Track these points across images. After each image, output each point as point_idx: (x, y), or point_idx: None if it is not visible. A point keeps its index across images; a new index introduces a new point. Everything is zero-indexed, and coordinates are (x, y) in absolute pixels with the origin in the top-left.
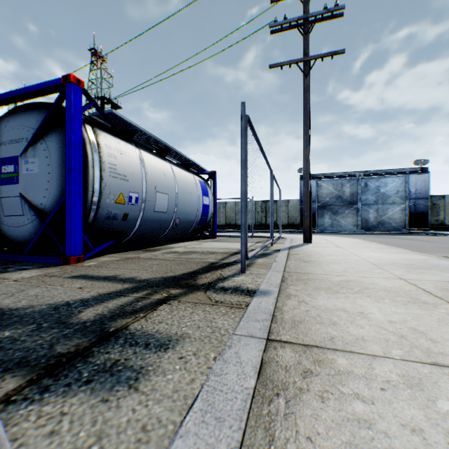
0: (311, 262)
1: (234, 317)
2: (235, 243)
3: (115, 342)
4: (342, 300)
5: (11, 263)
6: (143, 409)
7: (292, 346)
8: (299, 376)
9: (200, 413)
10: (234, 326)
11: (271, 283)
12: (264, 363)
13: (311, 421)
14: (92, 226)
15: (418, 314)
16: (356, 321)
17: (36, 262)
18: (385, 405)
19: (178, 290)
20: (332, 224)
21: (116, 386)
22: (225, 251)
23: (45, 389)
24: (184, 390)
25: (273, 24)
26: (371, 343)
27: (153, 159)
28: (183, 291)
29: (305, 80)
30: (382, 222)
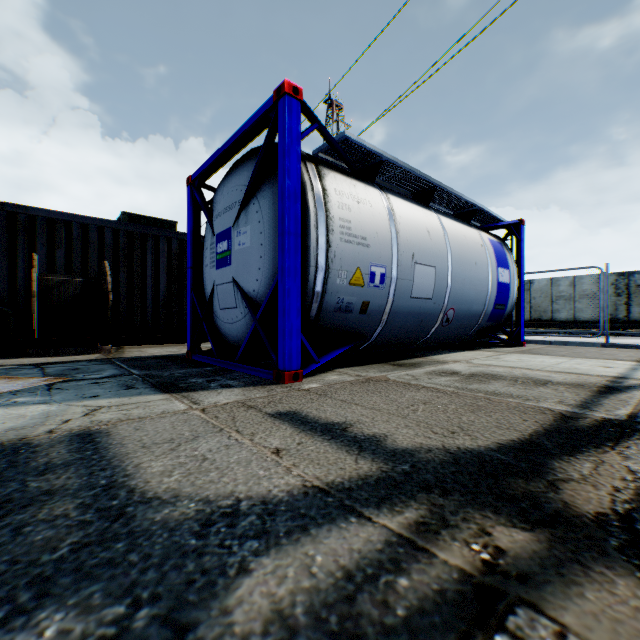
0: None
1: None
2: (577, 358)
3: None
4: None
5: (221, 373)
6: None
7: None
8: None
9: None
10: None
11: None
12: None
13: None
14: (315, 322)
15: None
16: None
17: (247, 373)
18: None
19: (516, 529)
20: None
21: None
22: (571, 380)
23: None
24: None
25: None
26: None
27: (408, 208)
28: (540, 546)
29: None
30: None
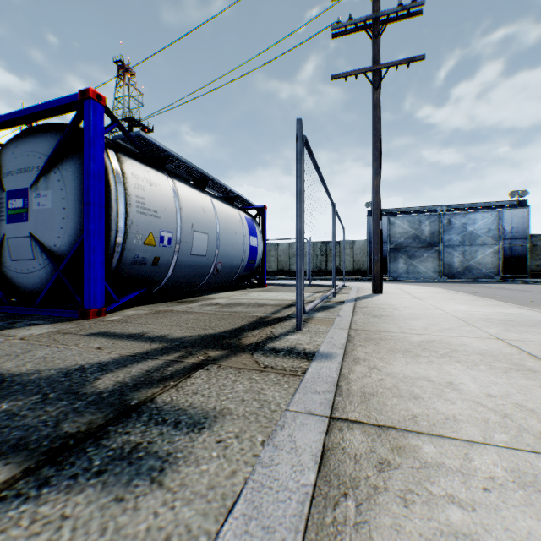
0: (384, 317)
1: (288, 387)
2: (289, 293)
3: (137, 419)
4: (425, 366)
5: (19, 317)
6: (168, 512)
7: (363, 428)
8: (372, 469)
9: (243, 520)
10: (288, 399)
11: (334, 343)
12: (327, 450)
13: (392, 534)
14: (115, 272)
15: (524, 386)
16: (444, 394)
17: (49, 315)
18: (491, 512)
19: (218, 351)
20: (408, 270)
21: (135, 480)
22: (277, 303)
23: (44, 482)
24: (223, 486)
25: (335, 26)
26: (466, 424)
27: (189, 191)
28: (224, 353)
29: (375, 93)
30: (469, 268)
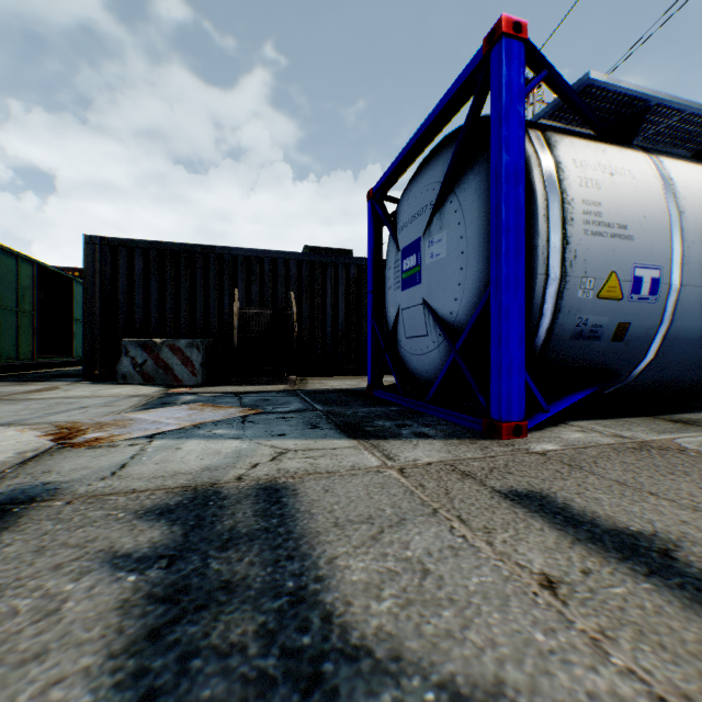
0: None
1: None
2: None
3: None
4: None
5: (409, 415)
6: None
7: None
8: None
9: None
10: None
11: None
12: None
13: None
14: (540, 354)
15: None
16: None
17: (442, 418)
18: None
19: None
20: None
21: None
22: None
23: None
24: None
25: None
26: None
27: (695, 173)
28: None
29: None
30: None
